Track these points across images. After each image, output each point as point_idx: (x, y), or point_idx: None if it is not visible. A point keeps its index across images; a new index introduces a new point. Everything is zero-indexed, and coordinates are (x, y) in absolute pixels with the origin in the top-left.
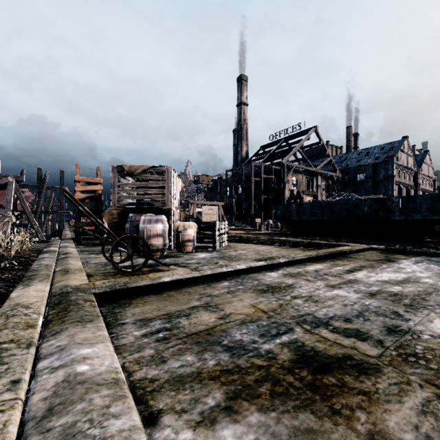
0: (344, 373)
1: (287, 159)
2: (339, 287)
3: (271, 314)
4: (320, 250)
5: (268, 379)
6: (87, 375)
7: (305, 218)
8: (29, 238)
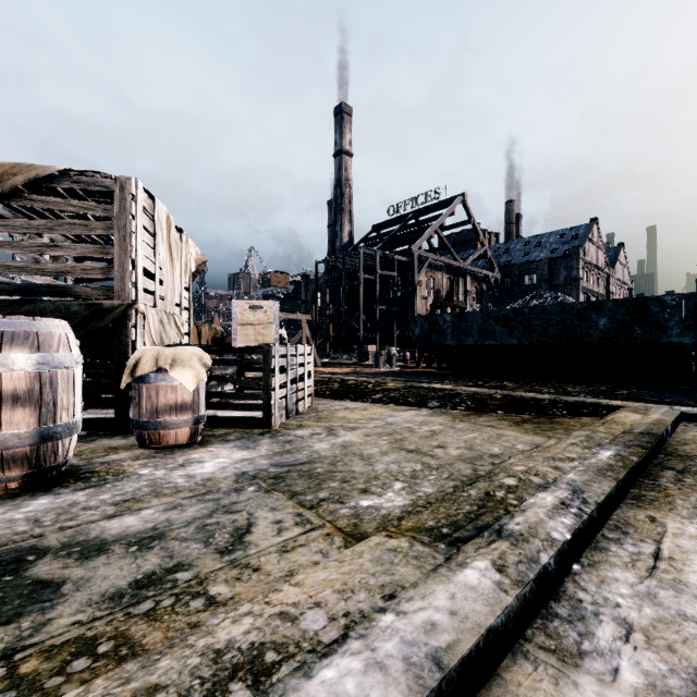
0: None
1: (418, 245)
2: None
3: None
4: (593, 433)
5: None
6: None
7: (471, 342)
8: None
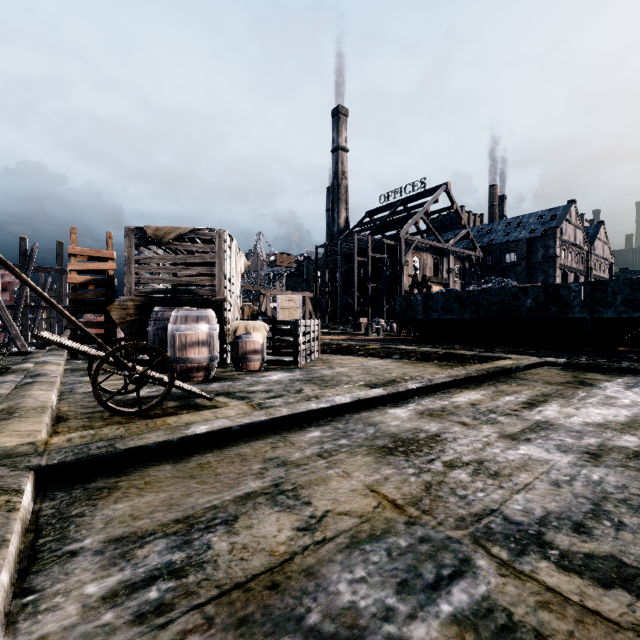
0: None
1: (405, 231)
2: (526, 438)
3: (414, 513)
4: (468, 367)
5: None
6: None
7: (436, 316)
8: (6, 347)
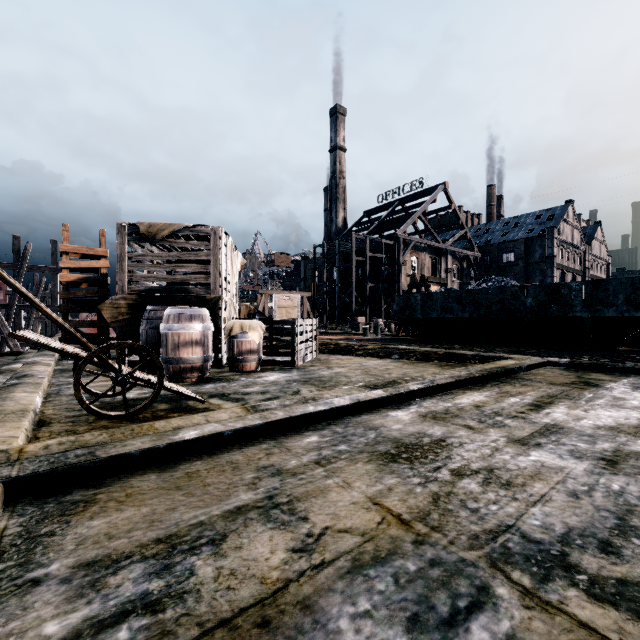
0: None
1: (403, 230)
2: (536, 443)
3: (422, 530)
4: (470, 367)
5: None
6: None
7: (435, 315)
8: None
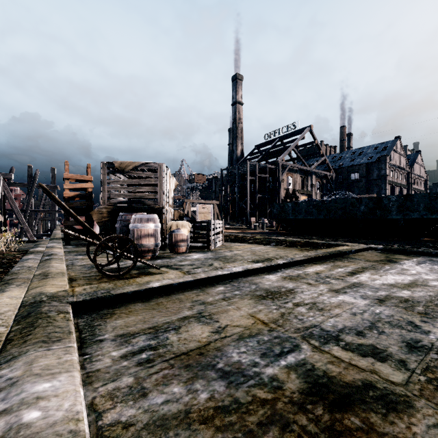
0: (369, 410)
1: (281, 158)
2: (344, 291)
3: (273, 326)
4: (318, 250)
5: (275, 421)
6: (35, 427)
7: (301, 217)
8: (18, 237)
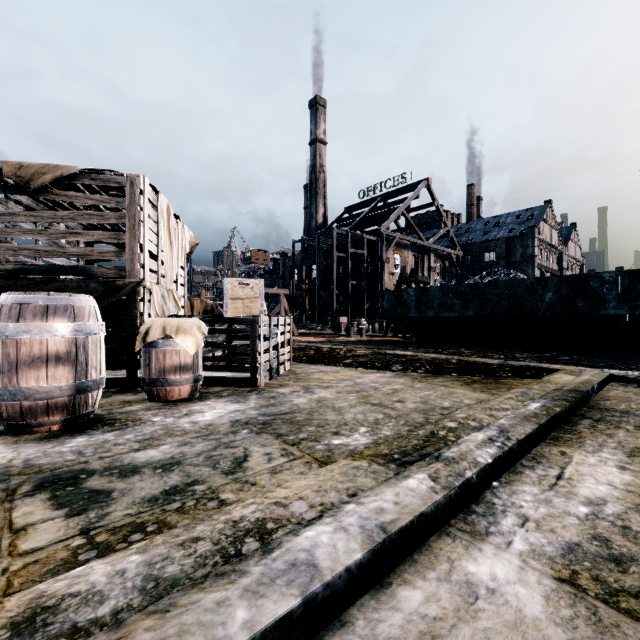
0: None
1: (386, 226)
2: None
3: None
4: (528, 390)
5: None
6: None
7: (432, 313)
8: None
